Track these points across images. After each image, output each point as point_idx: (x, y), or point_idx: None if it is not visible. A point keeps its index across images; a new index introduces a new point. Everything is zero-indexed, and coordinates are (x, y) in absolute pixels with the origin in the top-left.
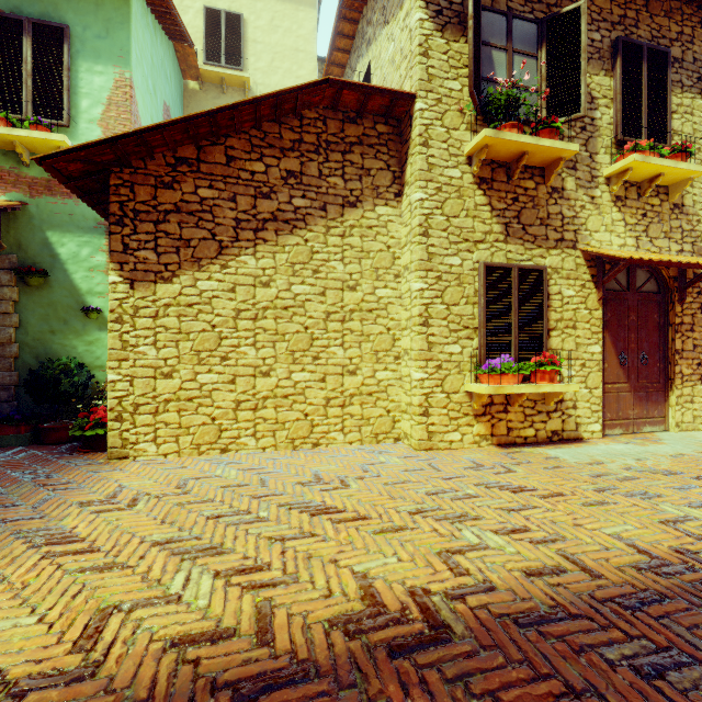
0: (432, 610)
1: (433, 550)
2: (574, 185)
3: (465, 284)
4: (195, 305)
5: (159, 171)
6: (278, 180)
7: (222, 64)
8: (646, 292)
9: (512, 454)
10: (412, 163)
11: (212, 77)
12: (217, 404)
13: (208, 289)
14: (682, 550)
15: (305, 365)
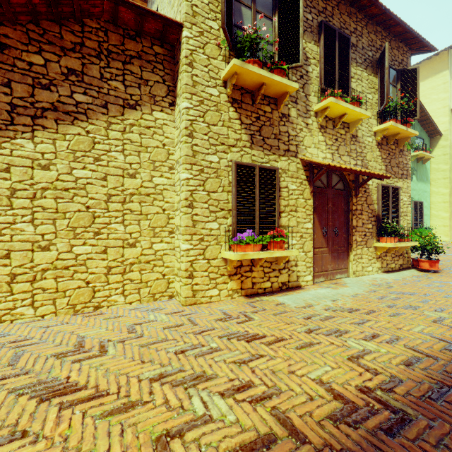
0: None
1: (153, 435)
2: (296, 114)
3: (222, 177)
4: None
5: None
6: (58, 75)
7: None
8: (337, 189)
9: (254, 303)
10: (181, 79)
11: None
12: None
13: None
14: (365, 388)
15: (86, 240)
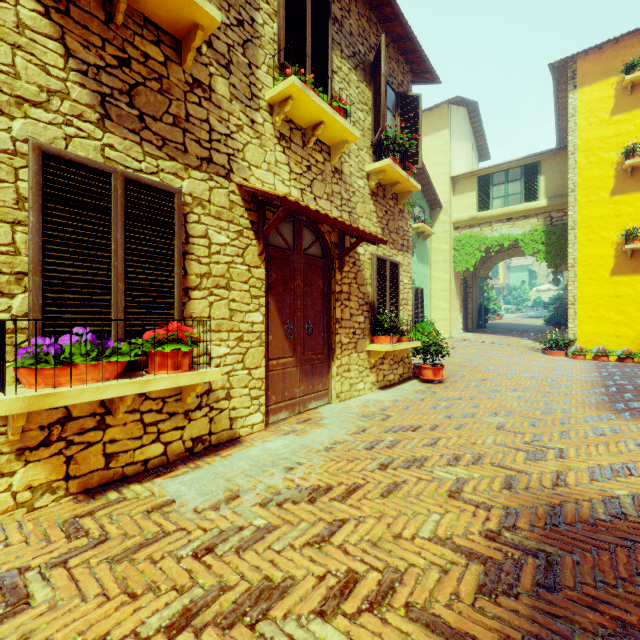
0: None
1: None
2: (227, 92)
3: None
4: None
5: None
6: None
7: None
8: (312, 255)
9: (88, 518)
10: None
11: None
12: None
13: None
14: None
15: None
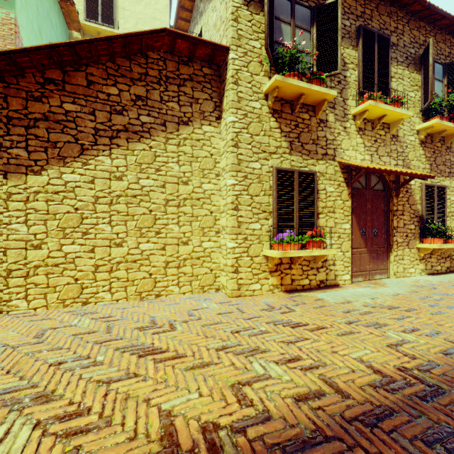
0: (218, 446)
1: (229, 383)
2: (333, 119)
3: (263, 182)
4: (61, 192)
5: (30, 87)
6: (128, 101)
7: (98, 22)
8: (377, 190)
9: (294, 298)
10: (227, 96)
11: (91, 30)
12: (79, 268)
13: (72, 180)
14: (402, 368)
15: (150, 238)
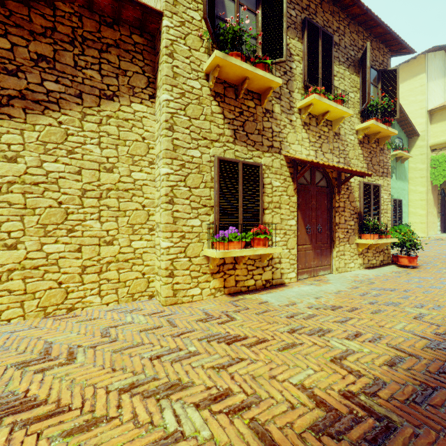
0: None
1: None
2: (279, 110)
3: (204, 172)
4: None
5: None
6: (26, 60)
7: None
8: (321, 186)
9: (237, 302)
10: (161, 70)
11: None
12: None
13: None
14: (348, 393)
15: (59, 237)
